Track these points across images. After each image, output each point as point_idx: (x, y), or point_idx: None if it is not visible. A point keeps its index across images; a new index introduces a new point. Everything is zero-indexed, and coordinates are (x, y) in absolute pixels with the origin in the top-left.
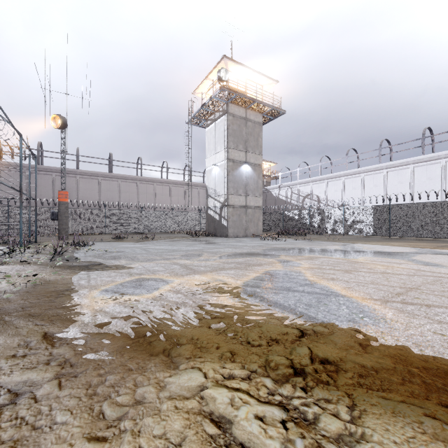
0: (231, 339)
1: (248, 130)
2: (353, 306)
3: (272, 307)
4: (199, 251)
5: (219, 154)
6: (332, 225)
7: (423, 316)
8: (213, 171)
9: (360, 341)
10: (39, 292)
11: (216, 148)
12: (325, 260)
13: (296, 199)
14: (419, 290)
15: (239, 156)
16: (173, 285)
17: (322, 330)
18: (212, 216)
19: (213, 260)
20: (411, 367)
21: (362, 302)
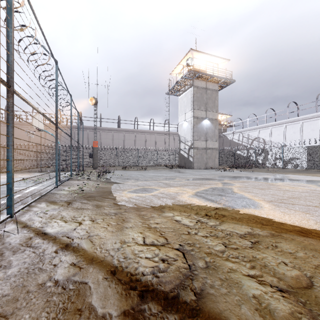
0: (185, 208)
1: (208, 96)
2: (249, 202)
3: (207, 200)
4: (173, 177)
5: (187, 113)
6: (273, 161)
7: (284, 207)
8: (184, 125)
9: (241, 211)
10: (102, 191)
11: (185, 109)
12: (253, 183)
13: (246, 142)
14: (298, 198)
15: (201, 114)
16: (160, 191)
17: (226, 208)
18: (183, 155)
19: (181, 181)
20: (256, 218)
21: (256, 201)
